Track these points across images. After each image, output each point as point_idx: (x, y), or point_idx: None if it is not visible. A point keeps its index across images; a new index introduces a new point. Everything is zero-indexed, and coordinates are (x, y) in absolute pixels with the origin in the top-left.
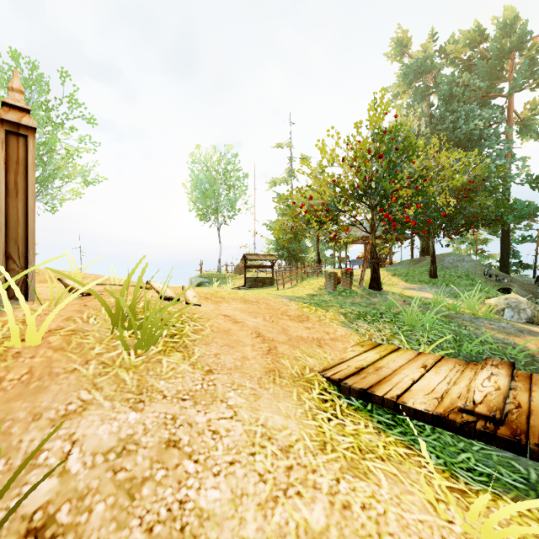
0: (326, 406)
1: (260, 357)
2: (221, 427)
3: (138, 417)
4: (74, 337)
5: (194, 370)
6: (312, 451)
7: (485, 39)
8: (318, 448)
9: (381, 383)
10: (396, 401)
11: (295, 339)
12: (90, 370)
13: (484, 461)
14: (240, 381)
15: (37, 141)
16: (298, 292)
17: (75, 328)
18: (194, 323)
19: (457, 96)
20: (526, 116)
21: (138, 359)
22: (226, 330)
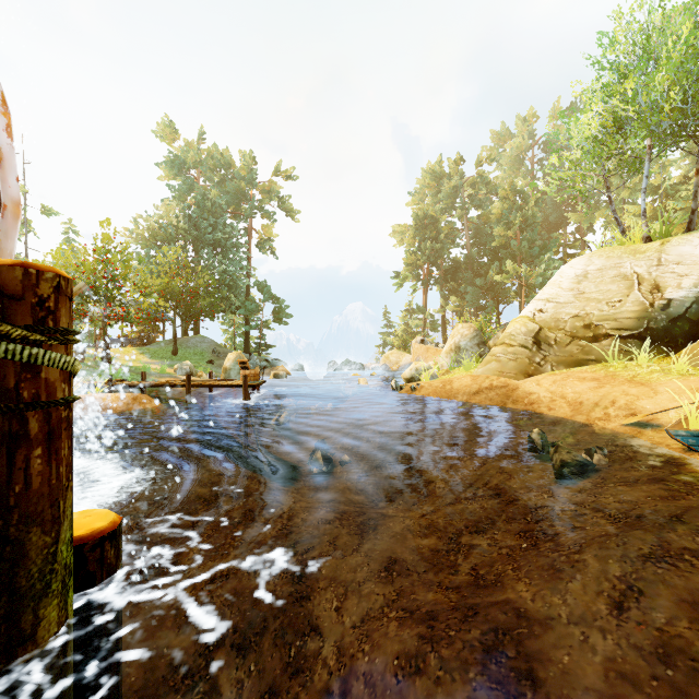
0: None
1: None
2: None
3: None
4: None
5: None
6: None
7: (234, 166)
8: None
9: None
10: None
11: None
12: None
13: None
14: None
15: None
16: None
17: None
18: None
19: (208, 208)
20: (261, 236)
21: None
22: None
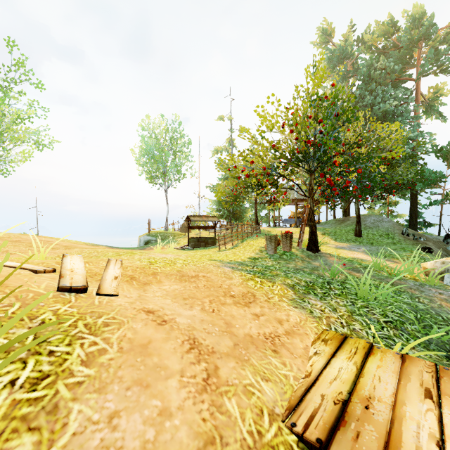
0: None
1: (191, 403)
2: None
3: None
4: None
5: None
6: None
7: (397, 30)
8: None
9: None
10: None
11: (242, 344)
12: None
13: None
14: None
15: None
16: (240, 255)
17: None
18: (92, 339)
19: (375, 78)
20: (431, 97)
21: None
22: (143, 344)
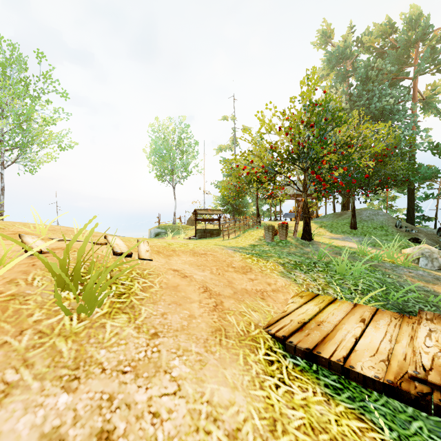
0: (272, 369)
1: (207, 314)
2: (162, 407)
3: (69, 400)
4: (12, 303)
5: (138, 334)
6: (262, 435)
7: (394, 31)
8: (268, 429)
9: (326, 342)
10: (343, 365)
11: (240, 293)
12: (23, 343)
13: (437, 431)
14: (186, 345)
15: (17, 112)
16: (241, 243)
17: (15, 292)
18: (143, 280)
19: (372, 78)
20: (428, 95)
21: (80, 324)
22: (174, 286)
